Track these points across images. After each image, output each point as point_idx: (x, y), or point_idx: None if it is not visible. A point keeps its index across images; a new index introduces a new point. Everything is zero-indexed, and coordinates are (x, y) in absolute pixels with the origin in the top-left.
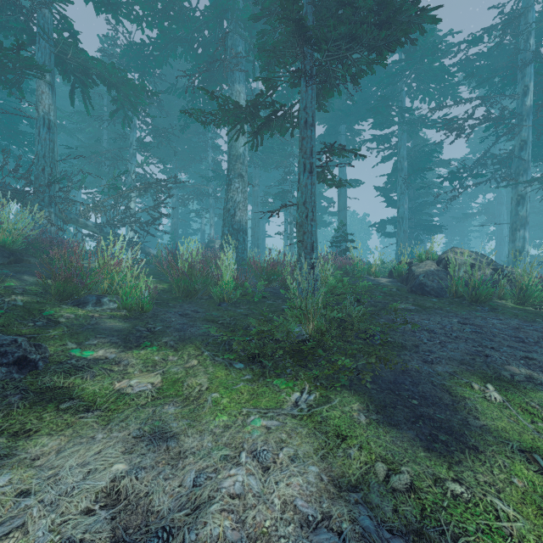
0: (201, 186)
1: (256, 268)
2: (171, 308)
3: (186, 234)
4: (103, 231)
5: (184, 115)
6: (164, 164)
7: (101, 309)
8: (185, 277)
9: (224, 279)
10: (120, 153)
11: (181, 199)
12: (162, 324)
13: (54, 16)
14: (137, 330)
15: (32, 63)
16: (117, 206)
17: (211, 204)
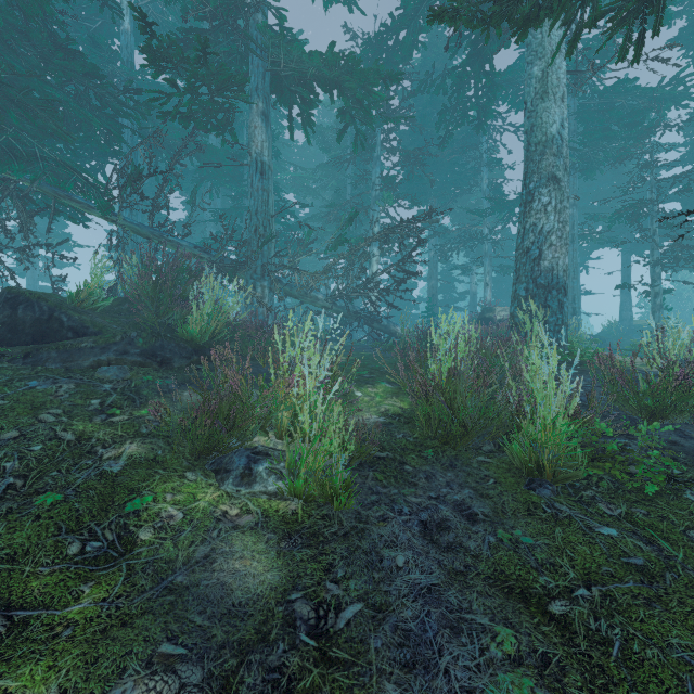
0: (470, 226)
1: (619, 378)
2: (406, 487)
3: (448, 300)
4: (336, 305)
5: (444, 119)
6: (416, 203)
7: (249, 491)
8: (440, 402)
9: (543, 421)
10: (365, 204)
11: (440, 251)
12: (364, 587)
13: (276, 31)
14: (285, 616)
15: (226, 75)
16: (350, 270)
17: (486, 251)
